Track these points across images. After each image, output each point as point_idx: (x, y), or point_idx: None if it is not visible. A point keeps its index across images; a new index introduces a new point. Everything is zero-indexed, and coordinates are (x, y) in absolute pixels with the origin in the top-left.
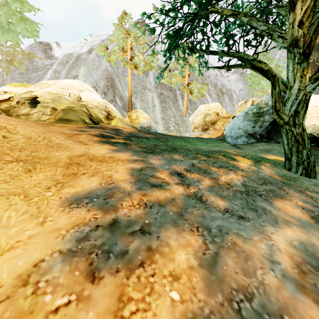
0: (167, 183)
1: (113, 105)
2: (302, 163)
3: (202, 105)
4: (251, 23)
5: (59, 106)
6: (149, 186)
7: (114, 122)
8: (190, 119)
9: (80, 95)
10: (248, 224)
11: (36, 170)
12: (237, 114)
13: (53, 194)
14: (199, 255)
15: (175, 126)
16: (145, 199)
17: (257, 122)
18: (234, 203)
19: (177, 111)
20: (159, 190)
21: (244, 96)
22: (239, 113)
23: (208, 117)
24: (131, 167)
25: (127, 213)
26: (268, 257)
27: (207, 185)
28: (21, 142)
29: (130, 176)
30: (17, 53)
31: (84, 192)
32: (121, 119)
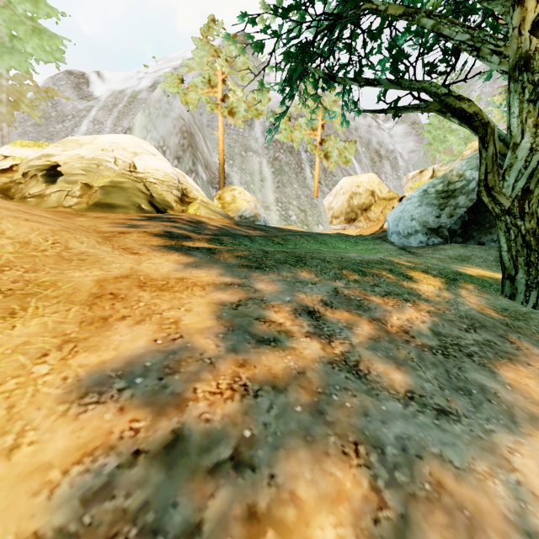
0: (288, 334)
1: (193, 179)
2: (537, 285)
3: (345, 179)
4: (441, 29)
5: (96, 182)
6: (253, 341)
7: (193, 209)
8: (325, 203)
9: (135, 161)
10: (459, 428)
11: (26, 313)
12: (407, 193)
13: (50, 370)
14: (365, 528)
15: (300, 214)
16: (245, 373)
17: (445, 207)
18: (423, 375)
19: (302, 188)
20: (272, 350)
21: (418, 163)
22: (413, 192)
23: (357, 199)
24: (219, 300)
25: (206, 413)
26: (517, 523)
27: (366, 336)
28: (7, 252)
29: (215, 321)
30: (27, 89)
31: (118, 363)
32: (205, 204)
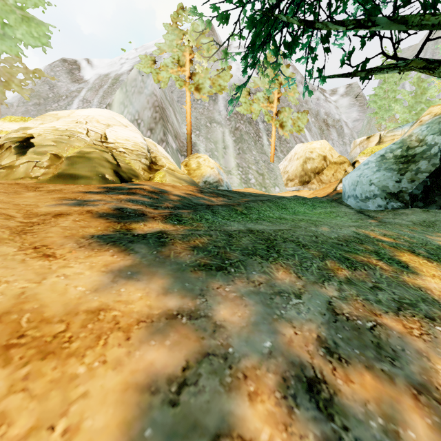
0: None
1: (164, 148)
2: None
3: (299, 145)
4: None
5: (65, 152)
6: None
7: (159, 177)
8: (281, 167)
9: (107, 132)
10: None
11: None
12: (360, 158)
13: None
14: None
15: (258, 177)
16: None
17: (406, 172)
18: None
19: (260, 154)
20: None
21: (362, 130)
22: (370, 157)
23: (310, 164)
24: (148, 373)
25: None
26: None
27: None
28: None
29: None
30: (17, 71)
31: None
32: (172, 171)
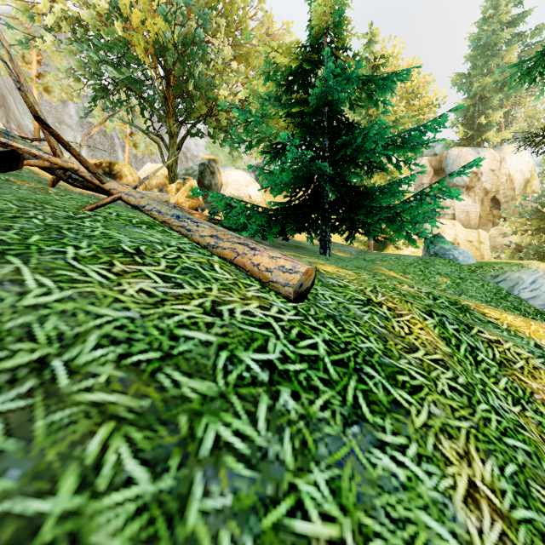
0: None
1: None
2: None
3: (148, 164)
4: (152, 108)
5: None
6: None
7: None
8: None
9: None
10: None
11: None
12: None
13: None
14: None
15: None
16: None
17: None
18: None
19: None
20: None
21: None
22: None
23: (155, 179)
24: None
25: None
26: None
27: None
28: None
29: None
30: None
31: None
32: None
